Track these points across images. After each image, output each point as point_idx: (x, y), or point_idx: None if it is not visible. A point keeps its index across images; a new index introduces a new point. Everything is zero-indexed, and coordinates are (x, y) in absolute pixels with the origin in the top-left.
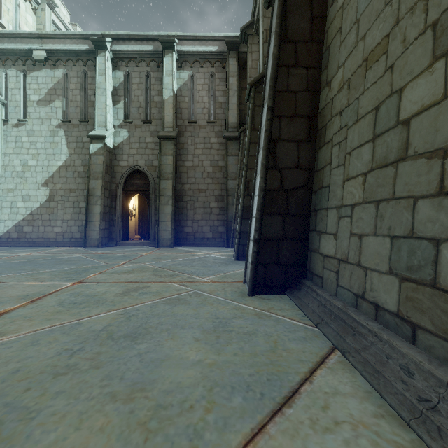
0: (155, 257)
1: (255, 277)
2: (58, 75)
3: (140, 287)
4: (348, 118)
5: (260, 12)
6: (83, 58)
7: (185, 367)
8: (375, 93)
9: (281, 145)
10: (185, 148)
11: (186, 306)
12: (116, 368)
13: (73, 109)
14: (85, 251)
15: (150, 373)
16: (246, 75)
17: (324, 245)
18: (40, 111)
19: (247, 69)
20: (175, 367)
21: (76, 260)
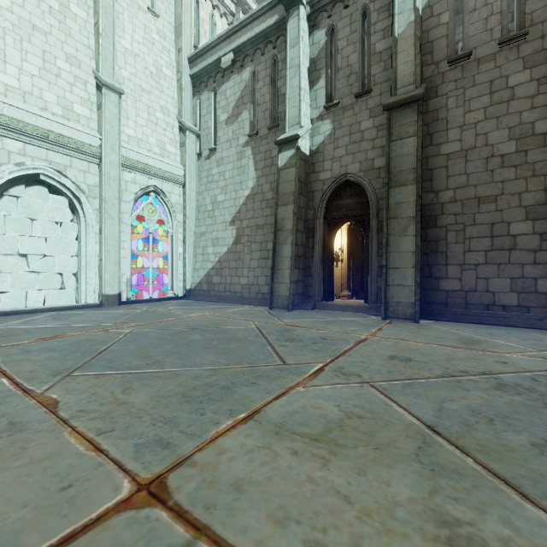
0: (391, 356)
1: None
2: (245, 78)
3: None
4: None
5: None
6: (272, 38)
7: None
8: None
9: None
10: (440, 118)
11: None
12: None
13: (261, 115)
14: (267, 317)
15: None
16: None
17: None
18: (228, 132)
19: None
20: None
21: (241, 338)
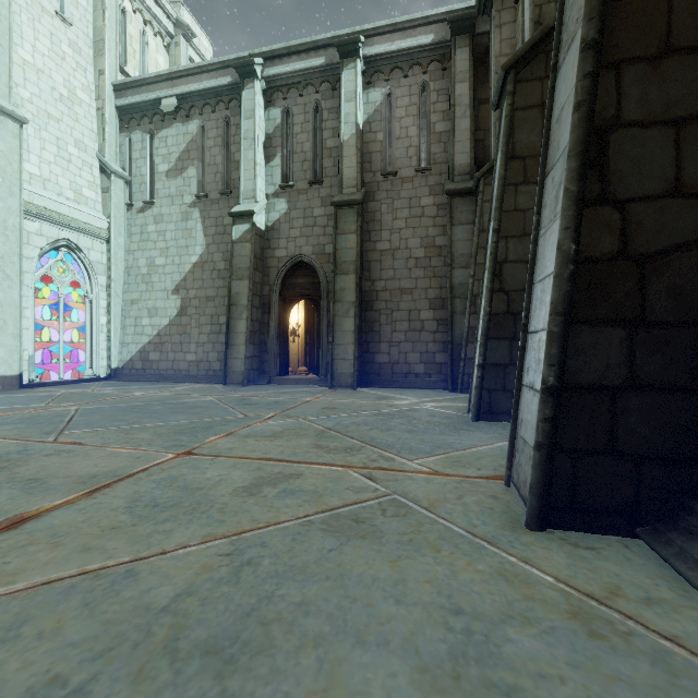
0: (323, 407)
1: (546, 483)
2: (192, 130)
3: (284, 474)
4: None
5: None
6: (225, 98)
7: None
8: None
9: (621, 140)
10: (376, 219)
11: (373, 546)
12: None
13: (212, 177)
14: (223, 391)
15: None
16: (488, 75)
17: None
18: (170, 186)
19: (490, 61)
20: None
21: (204, 406)
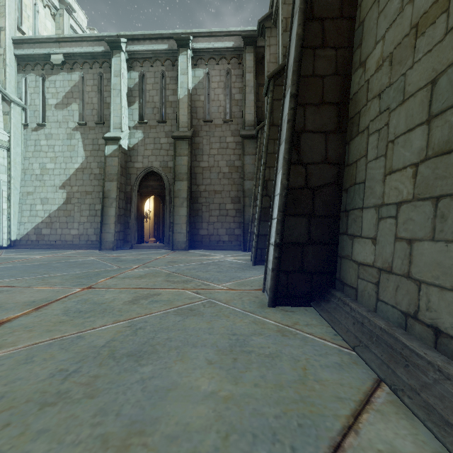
0: (168, 261)
1: (276, 286)
2: (75, 79)
3: (150, 294)
4: (390, 100)
5: (279, 0)
6: (99, 60)
7: (194, 401)
8: (430, 63)
9: (305, 137)
10: (200, 148)
11: (199, 318)
12: (113, 399)
13: (90, 112)
14: (100, 254)
15: (152, 408)
16: (264, 70)
17: (358, 251)
18: (57, 115)
19: (265, 64)
20: (183, 400)
21: (90, 263)
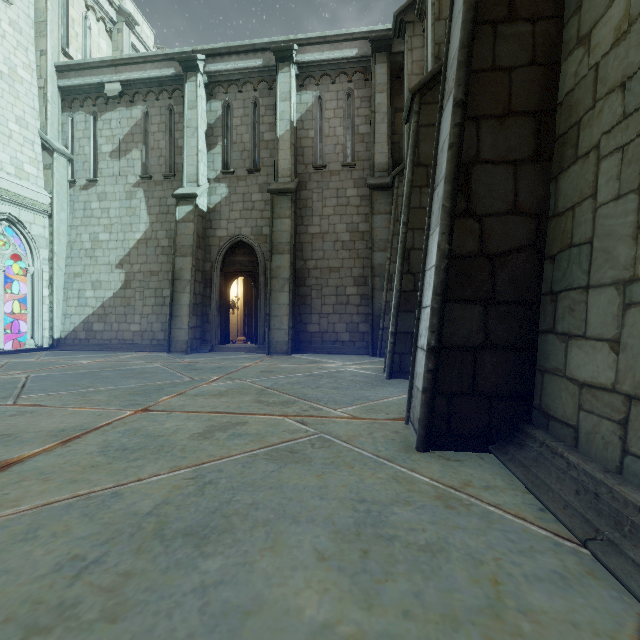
0: (262, 371)
1: (430, 417)
2: (136, 115)
3: (232, 423)
4: None
5: None
6: (168, 87)
7: None
8: None
9: (480, 172)
10: (308, 206)
11: (304, 467)
12: (148, 626)
13: (155, 160)
14: (168, 359)
15: None
16: (402, 88)
17: (580, 362)
18: (113, 166)
19: (404, 78)
20: (270, 639)
21: (152, 371)
